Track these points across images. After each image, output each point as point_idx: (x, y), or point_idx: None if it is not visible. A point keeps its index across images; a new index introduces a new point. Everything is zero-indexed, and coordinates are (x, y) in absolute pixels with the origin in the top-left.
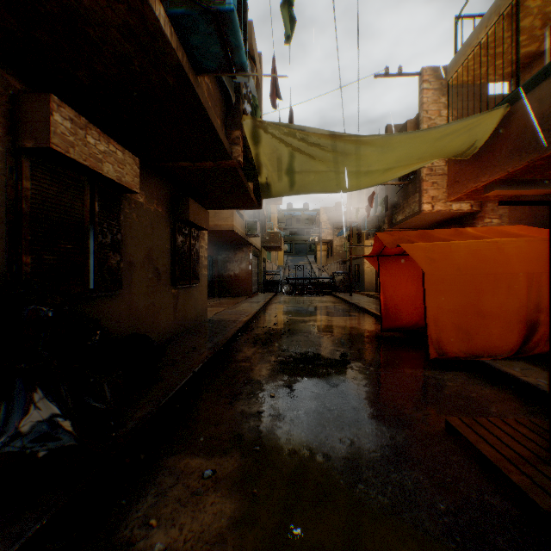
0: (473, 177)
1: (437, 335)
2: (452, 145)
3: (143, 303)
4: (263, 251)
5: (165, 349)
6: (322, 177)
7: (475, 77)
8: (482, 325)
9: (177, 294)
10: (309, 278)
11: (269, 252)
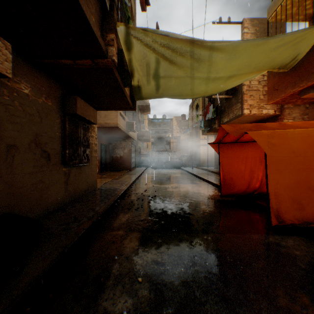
0: (292, 84)
1: (277, 206)
2: (280, 58)
3: (29, 181)
4: (138, 142)
5: (42, 226)
6: (180, 82)
7: (287, 16)
8: (312, 197)
9: (69, 171)
10: (167, 158)
11: (143, 143)
